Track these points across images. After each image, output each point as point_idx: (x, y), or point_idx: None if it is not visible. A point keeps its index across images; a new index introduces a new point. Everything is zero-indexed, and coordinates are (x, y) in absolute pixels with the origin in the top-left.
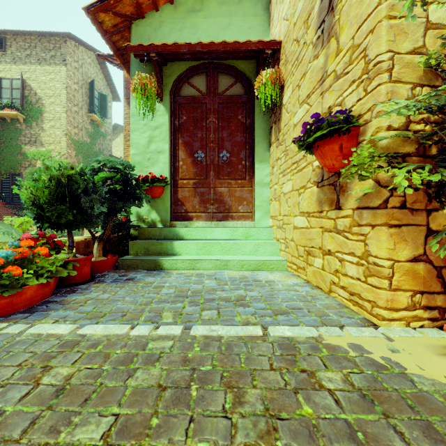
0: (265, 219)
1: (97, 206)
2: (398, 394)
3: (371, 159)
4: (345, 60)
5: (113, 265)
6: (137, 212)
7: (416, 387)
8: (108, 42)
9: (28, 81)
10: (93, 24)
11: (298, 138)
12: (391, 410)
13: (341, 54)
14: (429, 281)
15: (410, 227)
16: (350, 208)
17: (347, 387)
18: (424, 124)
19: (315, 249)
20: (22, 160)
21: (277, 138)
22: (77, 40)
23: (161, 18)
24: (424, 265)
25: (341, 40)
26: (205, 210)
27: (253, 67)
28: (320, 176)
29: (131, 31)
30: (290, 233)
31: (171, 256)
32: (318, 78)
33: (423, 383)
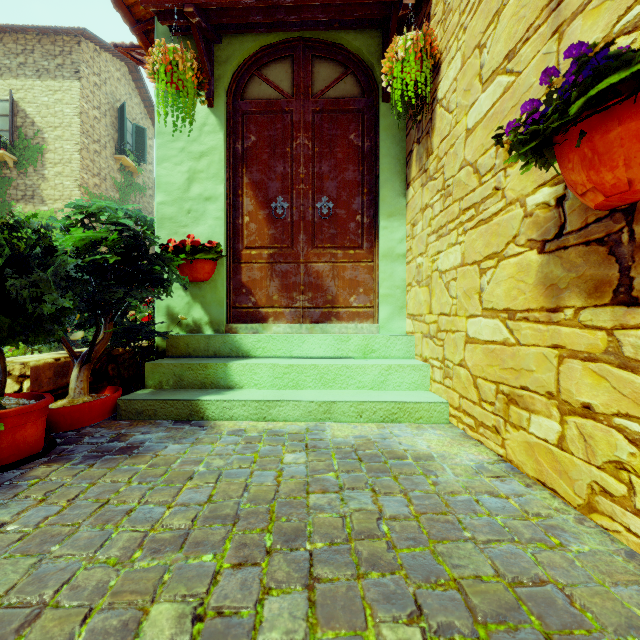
0: (399, 320)
1: (52, 296)
2: None
3: None
4: None
5: (109, 410)
6: (168, 308)
7: None
8: (117, 4)
9: (22, 103)
10: None
11: (520, 119)
12: None
13: None
14: None
15: None
16: None
17: None
18: None
19: (532, 393)
20: None
21: (424, 168)
22: (98, 42)
23: None
24: None
25: None
26: (289, 304)
27: (376, 44)
28: (550, 226)
29: None
30: (458, 349)
31: (224, 392)
32: None
33: None
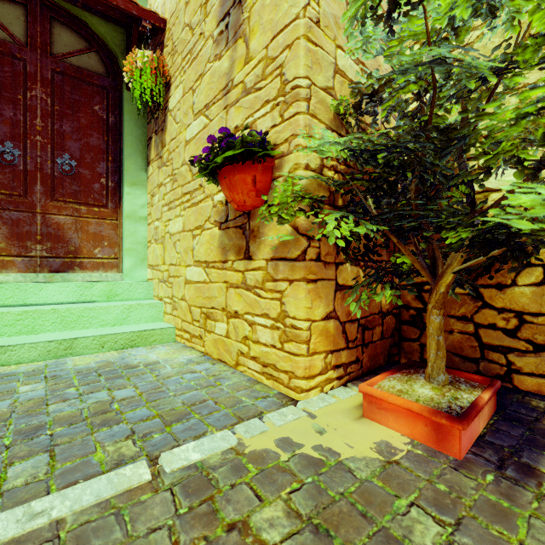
0: (141, 270)
1: None
2: (346, 500)
3: (294, 200)
4: (258, 73)
5: None
6: None
7: (357, 479)
8: None
9: None
10: None
11: (199, 155)
12: (350, 534)
13: (251, 63)
14: (337, 339)
15: (324, 282)
16: (263, 258)
17: (295, 525)
18: (333, 172)
19: (217, 310)
20: None
21: (160, 155)
22: None
23: None
24: (333, 322)
25: (251, 46)
26: (22, 252)
27: (120, 39)
28: (223, 215)
29: None
30: (181, 289)
31: None
32: (221, 86)
33: (359, 468)
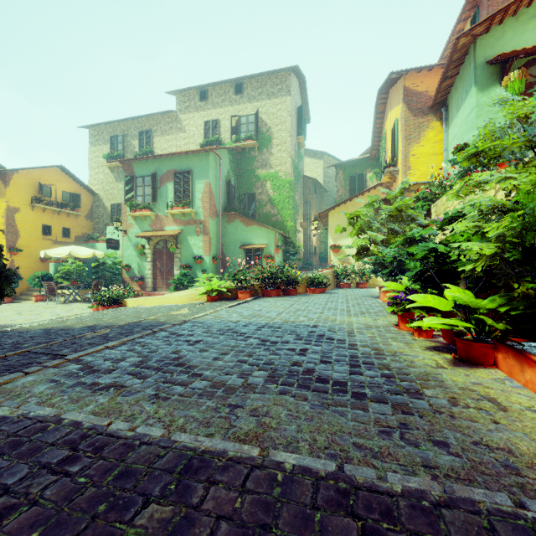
0: None
1: None
2: None
3: None
4: None
5: None
6: None
7: None
8: (450, 57)
9: (260, 114)
10: (451, 46)
11: None
12: None
13: None
14: None
15: None
16: None
17: None
18: None
19: None
20: (256, 182)
21: None
22: (297, 71)
23: (503, 29)
24: None
25: None
26: None
27: None
28: None
29: (475, 45)
30: None
31: None
32: None
33: None
